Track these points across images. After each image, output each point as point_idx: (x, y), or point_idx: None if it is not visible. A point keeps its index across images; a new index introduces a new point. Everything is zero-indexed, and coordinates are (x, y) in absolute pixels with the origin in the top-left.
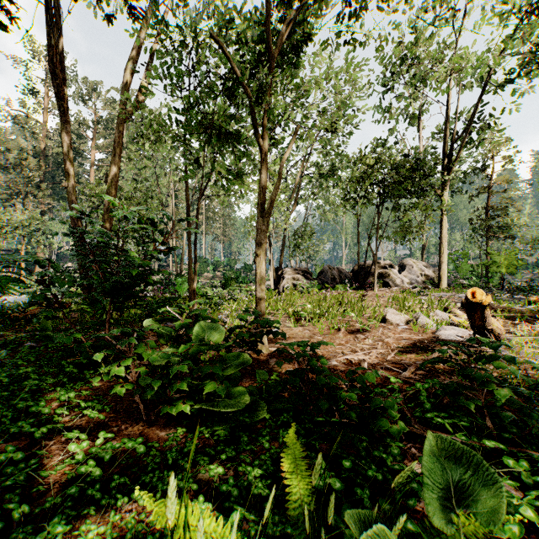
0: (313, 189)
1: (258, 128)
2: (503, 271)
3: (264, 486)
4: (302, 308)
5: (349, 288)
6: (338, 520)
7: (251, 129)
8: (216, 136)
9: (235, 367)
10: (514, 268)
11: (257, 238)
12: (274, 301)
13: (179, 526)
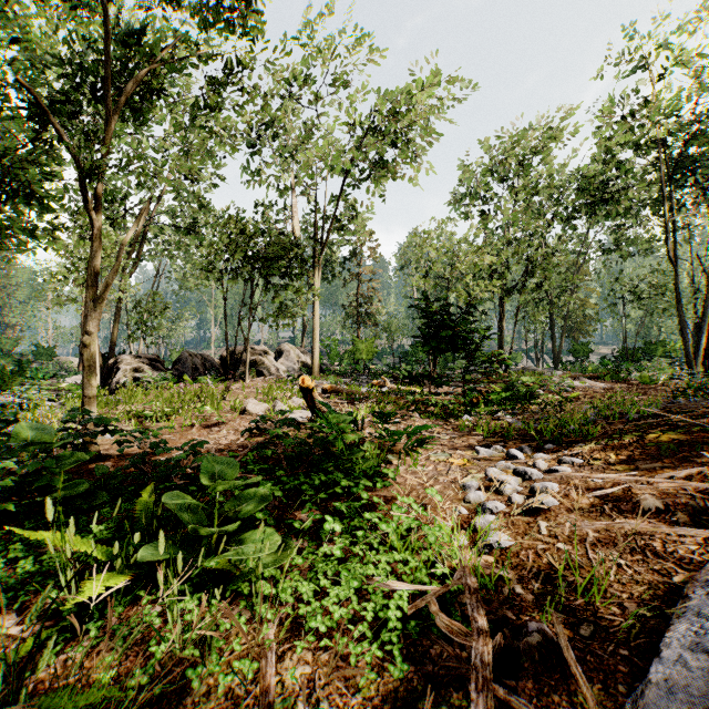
0: (168, 243)
1: (87, 199)
2: (364, 358)
3: (109, 532)
4: (148, 408)
5: (216, 380)
6: (167, 521)
7: (56, 134)
8: (23, 198)
9: (67, 464)
10: (373, 355)
11: (85, 326)
12: (103, 403)
13: (49, 539)
